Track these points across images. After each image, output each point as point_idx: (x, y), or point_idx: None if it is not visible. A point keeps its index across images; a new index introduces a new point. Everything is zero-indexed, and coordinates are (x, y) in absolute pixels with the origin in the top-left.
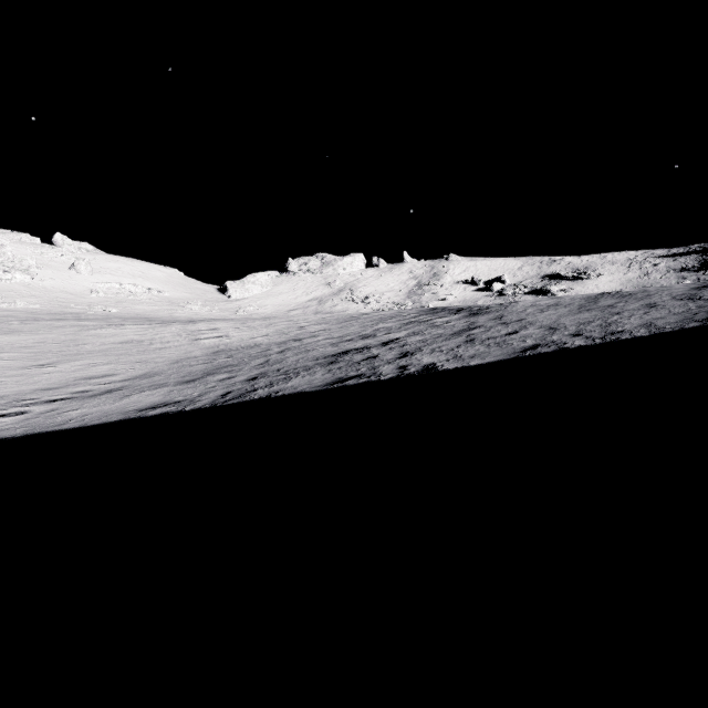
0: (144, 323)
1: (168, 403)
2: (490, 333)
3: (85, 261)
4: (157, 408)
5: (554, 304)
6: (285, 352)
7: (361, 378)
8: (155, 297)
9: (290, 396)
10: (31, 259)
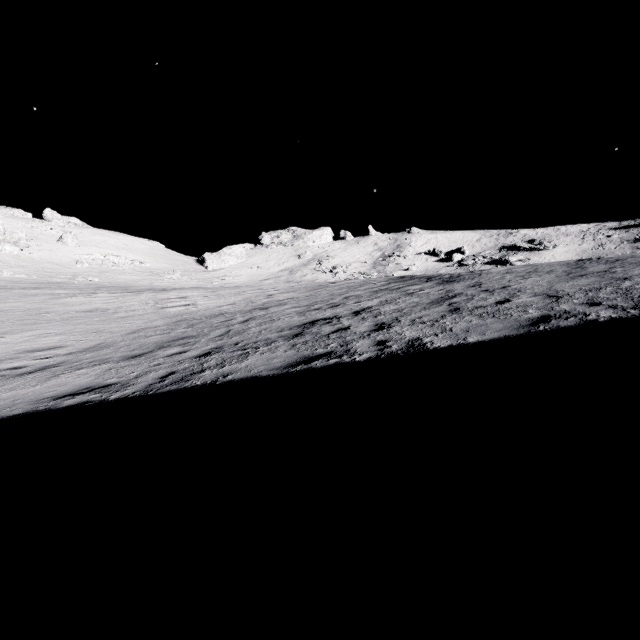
0: (117, 292)
1: (95, 387)
2: (475, 301)
3: (72, 234)
4: (78, 395)
5: (534, 271)
6: (249, 322)
7: (330, 358)
8: (137, 267)
9: (239, 383)
10: (21, 232)
